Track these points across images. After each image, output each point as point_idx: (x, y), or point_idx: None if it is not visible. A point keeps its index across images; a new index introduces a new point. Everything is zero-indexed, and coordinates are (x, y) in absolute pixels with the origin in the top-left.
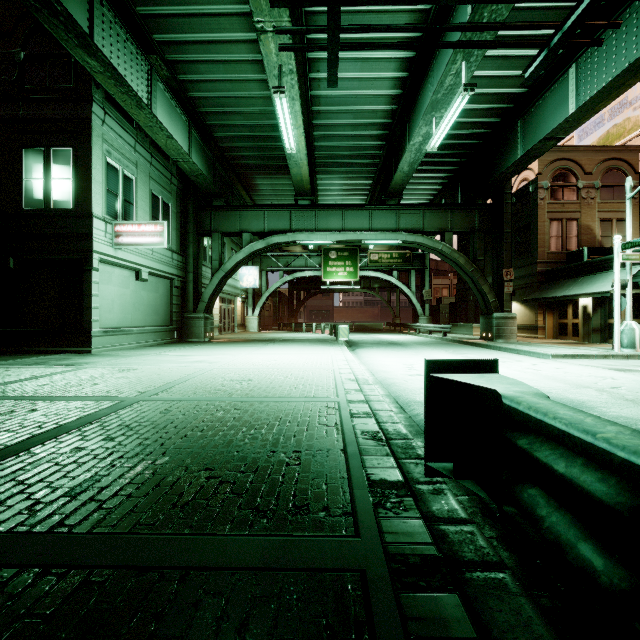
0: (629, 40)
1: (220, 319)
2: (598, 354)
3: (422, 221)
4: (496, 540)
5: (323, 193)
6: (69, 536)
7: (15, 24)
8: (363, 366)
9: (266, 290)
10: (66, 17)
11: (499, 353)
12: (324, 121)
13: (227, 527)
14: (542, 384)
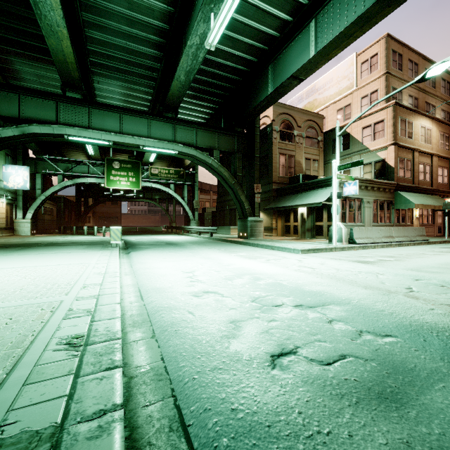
0: None
1: None
2: (327, 247)
3: (195, 138)
4: None
5: (102, 100)
6: None
7: None
8: (131, 278)
9: (42, 193)
10: None
11: (261, 250)
12: None
13: None
14: (350, 292)
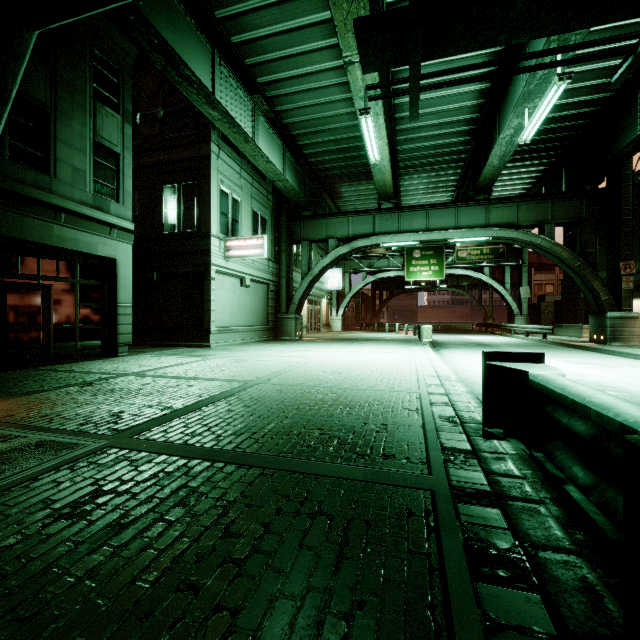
0: None
1: (307, 319)
2: None
3: (516, 214)
4: (549, 499)
5: (406, 193)
6: (245, 453)
7: (157, 90)
8: (446, 366)
9: (349, 291)
10: (198, 84)
11: (610, 357)
12: (407, 126)
13: (339, 460)
14: None
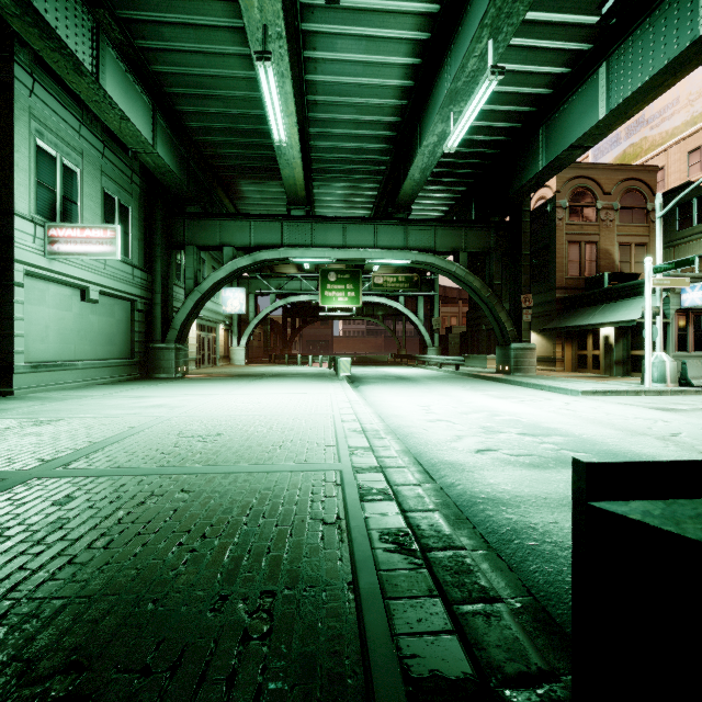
0: (669, 34)
1: (198, 350)
2: (630, 390)
3: (434, 239)
4: None
5: (321, 204)
6: None
7: None
8: (369, 408)
9: (255, 316)
10: None
11: (522, 389)
12: (322, 115)
13: None
14: (590, 431)
